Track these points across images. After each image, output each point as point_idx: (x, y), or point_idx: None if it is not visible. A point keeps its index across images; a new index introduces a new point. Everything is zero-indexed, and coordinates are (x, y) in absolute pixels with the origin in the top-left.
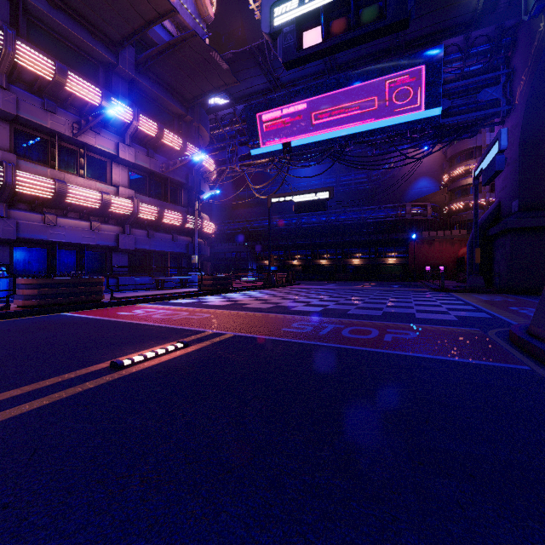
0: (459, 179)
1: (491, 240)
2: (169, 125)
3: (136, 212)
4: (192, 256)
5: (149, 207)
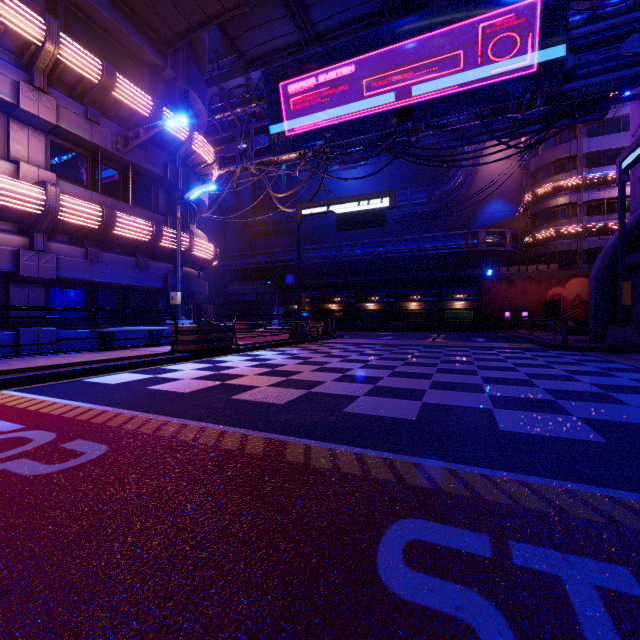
0: (546, 199)
1: (630, 272)
2: (134, 80)
3: (53, 210)
4: (172, 294)
5: (83, 204)
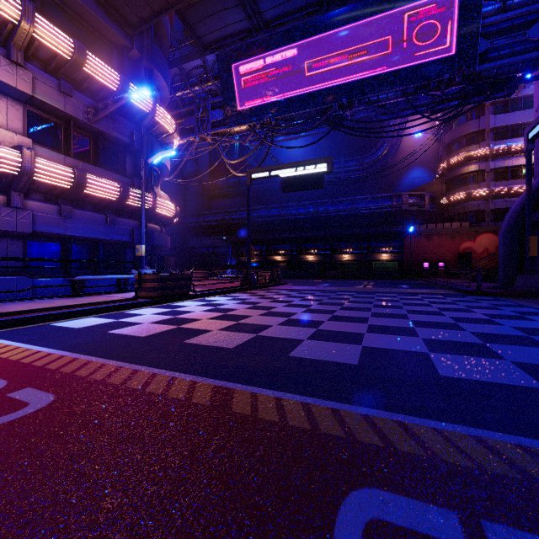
0: (459, 166)
1: (534, 228)
2: (104, 59)
3: (29, 171)
4: (137, 246)
5: (56, 166)
